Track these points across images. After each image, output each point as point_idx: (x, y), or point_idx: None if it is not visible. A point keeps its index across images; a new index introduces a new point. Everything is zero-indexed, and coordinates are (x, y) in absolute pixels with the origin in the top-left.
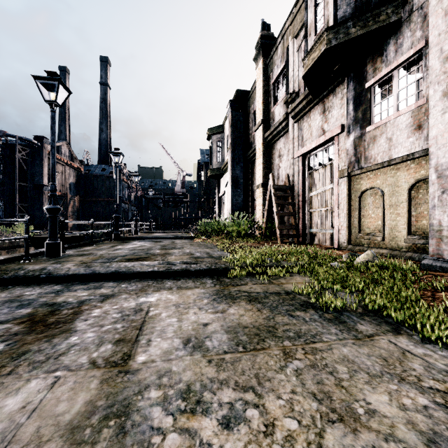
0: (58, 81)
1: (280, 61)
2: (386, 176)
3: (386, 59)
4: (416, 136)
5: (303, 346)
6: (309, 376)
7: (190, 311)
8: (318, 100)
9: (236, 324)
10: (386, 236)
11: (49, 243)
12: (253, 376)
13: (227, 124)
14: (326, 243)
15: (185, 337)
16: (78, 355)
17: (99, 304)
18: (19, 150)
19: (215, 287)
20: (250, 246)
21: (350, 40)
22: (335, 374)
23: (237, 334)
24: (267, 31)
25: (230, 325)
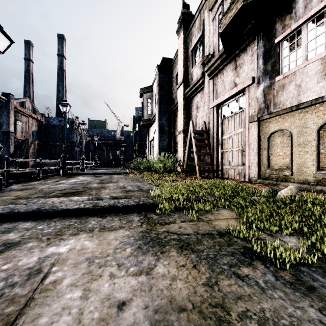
0: None
1: (197, 32)
2: (294, 119)
3: (295, 15)
4: None
5: None
6: None
7: (105, 272)
8: (231, 58)
9: (167, 301)
10: (294, 172)
11: None
12: None
13: (155, 84)
14: (237, 177)
15: None
16: None
17: None
18: None
19: (142, 227)
20: (175, 180)
21: None
22: None
23: None
24: (187, 10)
25: (158, 306)
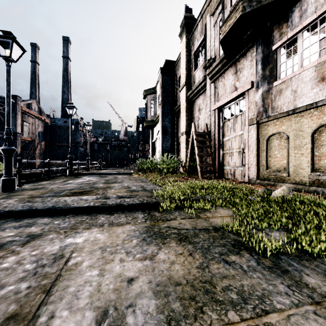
0: (12, 39)
1: (199, 36)
2: (291, 123)
3: (291, 24)
4: (320, 87)
5: (255, 323)
6: None
7: (116, 258)
8: (231, 63)
9: (166, 278)
10: (291, 173)
11: (4, 179)
12: None
13: (159, 86)
14: (237, 178)
15: (102, 307)
16: None
17: (18, 249)
18: None
19: (146, 222)
20: (177, 181)
21: (262, 7)
22: None
23: (168, 298)
24: (189, 14)
25: (160, 281)
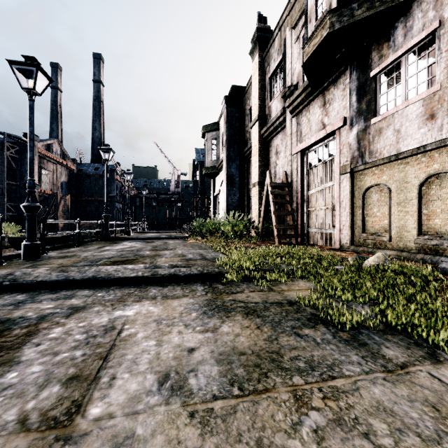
0: (36, 67)
1: (277, 54)
2: (393, 172)
3: (394, 44)
4: (429, 126)
5: (319, 385)
6: (336, 444)
7: (174, 330)
8: (318, 92)
9: (230, 349)
10: (393, 237)
11: (26, 245)
12: (254, 445)
13: (223, 121)
14: (326, 243)
15: (163, 371)
16: (7, 405)
17: (62, 321)
18: (8, 148)
19: (207, 295)
20: (247, 247)
21: (355, 23)
22: (373, 437)
23: (231, 365)
24: (264, 24)
25: (223, 351)
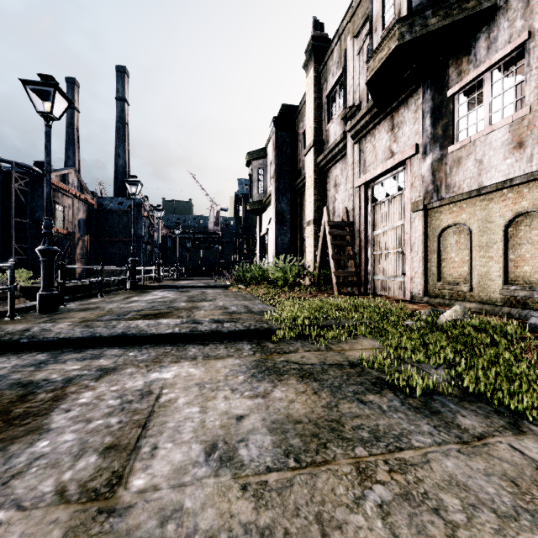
0: (54, 87)
1: (336, 68)
2: (475, 209)
3: (475, 58)
4: (516, 156)
5: (385, 457)
6: (403, 519)
7: (219, 395)
8: (385, 114)
9: (284, 417)
10: (475, 286)
11: (42, 295)
12: (314, 520)
13: (271, 147)
14: (395, 294)
15: (209, 441)
16: (41, 476)
17: (92, 384)
18: (16, 179)
19: (255, 356)
20: (300, 298)
21: (429, 34)
22: (443, 513)
23: (286, 434)
24: (320, 32)
25: (276, 419)
